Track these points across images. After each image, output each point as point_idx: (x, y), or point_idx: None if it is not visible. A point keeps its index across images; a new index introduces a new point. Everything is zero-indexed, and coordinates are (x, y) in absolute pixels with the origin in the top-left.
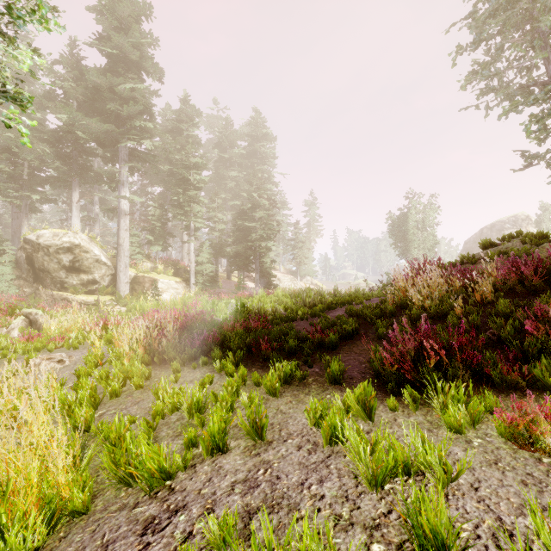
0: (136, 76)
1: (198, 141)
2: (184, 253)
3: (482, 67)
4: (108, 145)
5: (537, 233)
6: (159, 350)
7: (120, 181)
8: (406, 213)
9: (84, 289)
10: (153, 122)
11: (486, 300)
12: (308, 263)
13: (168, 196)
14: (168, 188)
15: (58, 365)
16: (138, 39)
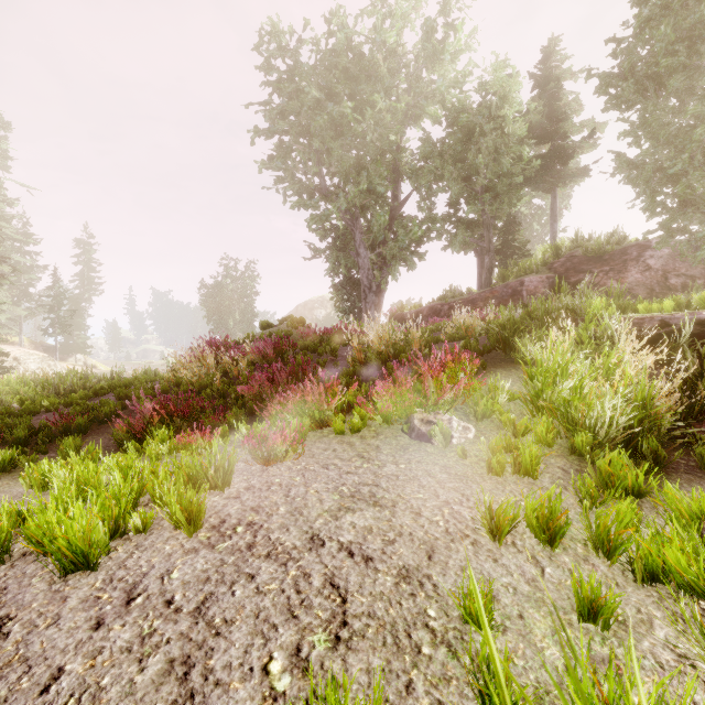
0: None
1: None
2: None
3: (277, 157)
4: None
5: (299, 319)
6: None
7: None
8: (222, 281)
9: None
10: None
11: (242, 373)
12: (79, 333)
13: None
14: None
15: None
16: None
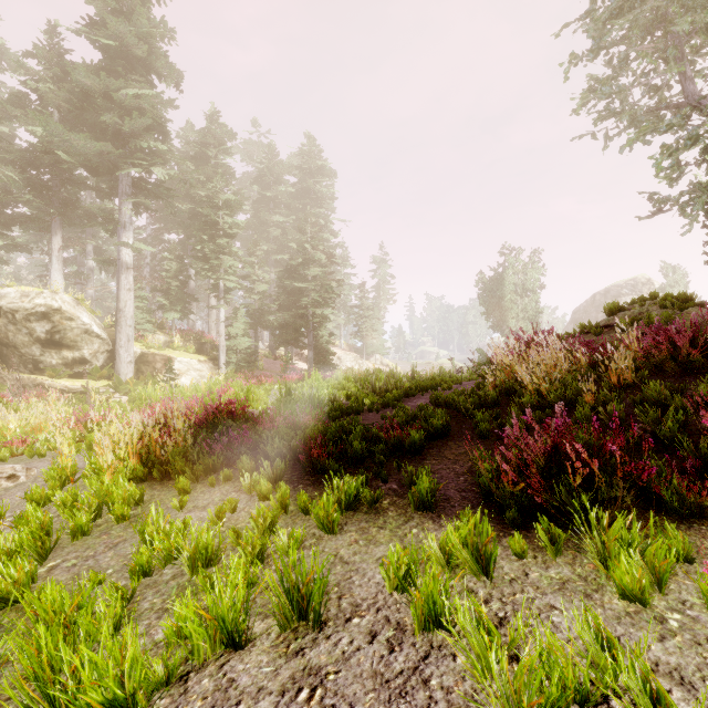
0: (143, 78)
1: (230, 173)
2: (212, 323)
3: (602, 83)
4: (104, 172)
5: (679, 295)
6: (162, 459)
7: (121, 222)
8: (502, 274)
9: (68, 371)
10: (168, 144)
11: (626, 382)
12: (377, 337)
13: (190, 247)
14: (189, 234)
15: (6, 483)
16: (145, 27)
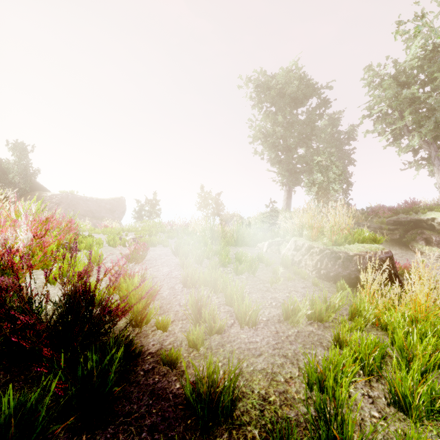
0: None
1: None
2: None
3: None
4: None
5: None
6: None
7: None
8: None
9: None
10: None
11: None
12: None
13: None
14: None
15: None
16: None
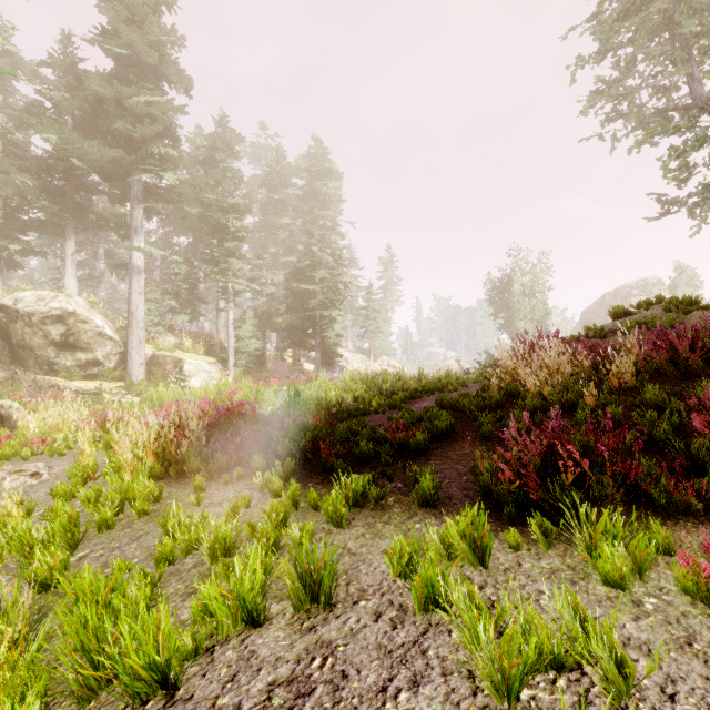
0: (154, 86)
1: (239, 176)
2: (220, 325)
3: (609, 85)
4: (116, 177)
5: (684, 298)
6: (177, 458)
7: (133, 227)
8: (510, 275)
9: (82, 373)
10: (178, 149)
11: (626, 385)
12: (384, 338)
13: (199, 249)
14: (198, 237)
15: (31, 480)
16: (156, 36)
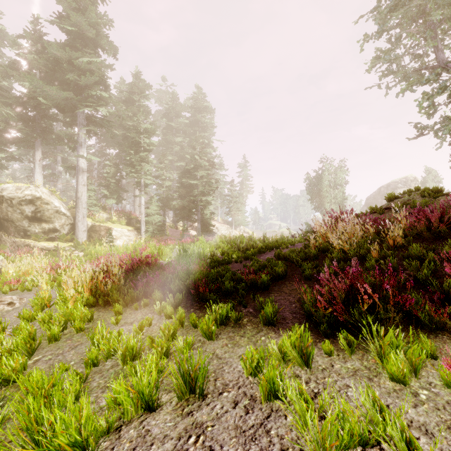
0: (93, 51)
1: (148, 110)
2: (136, 206)
3: (384, 53)
4: (68, 110)
5: (433, 188)
6: (105, 292)
7: (79, 142)
8: (321, 174)
9: (46, 237)
10: (108, 92)
11: (398, 244)
12: (241, 214)
13: (122, 157)
14: (122, 149)
15: (7, 307)
16: (94, 19)
